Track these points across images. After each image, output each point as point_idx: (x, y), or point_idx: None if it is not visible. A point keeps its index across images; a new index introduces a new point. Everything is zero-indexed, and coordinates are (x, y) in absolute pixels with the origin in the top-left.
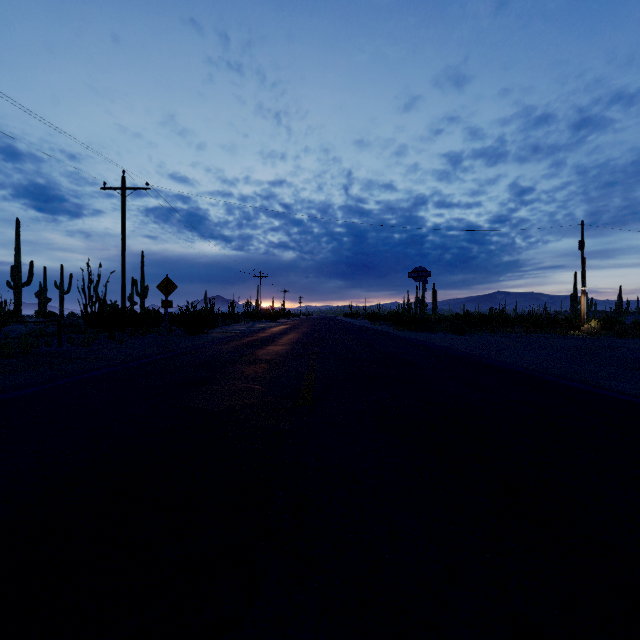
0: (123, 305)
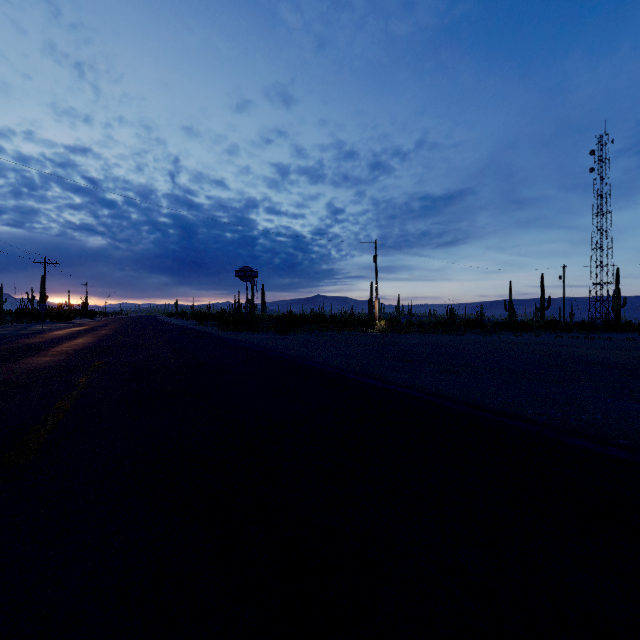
0: None
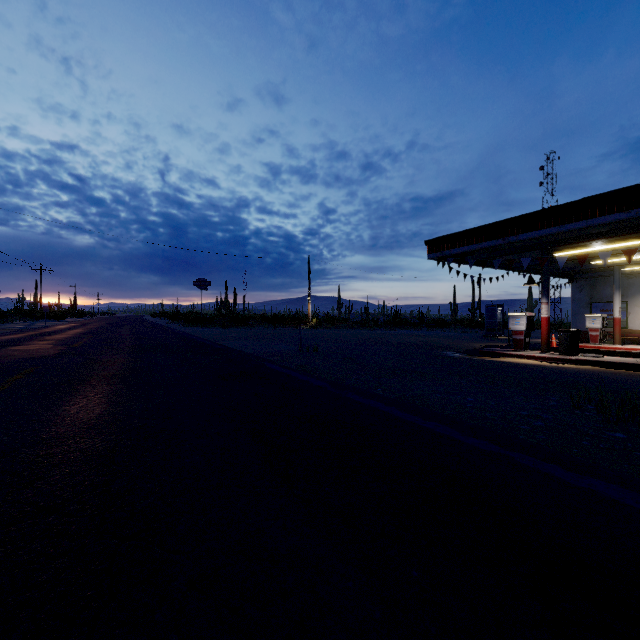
0: None
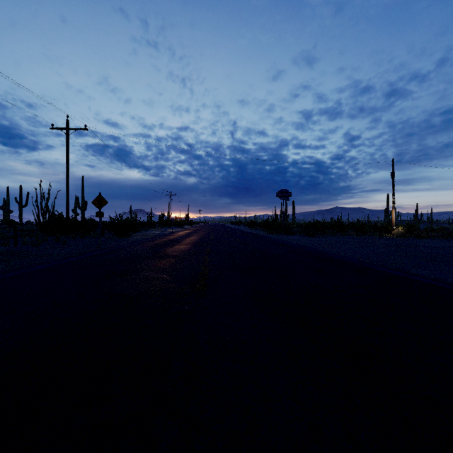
0: (67, 215)
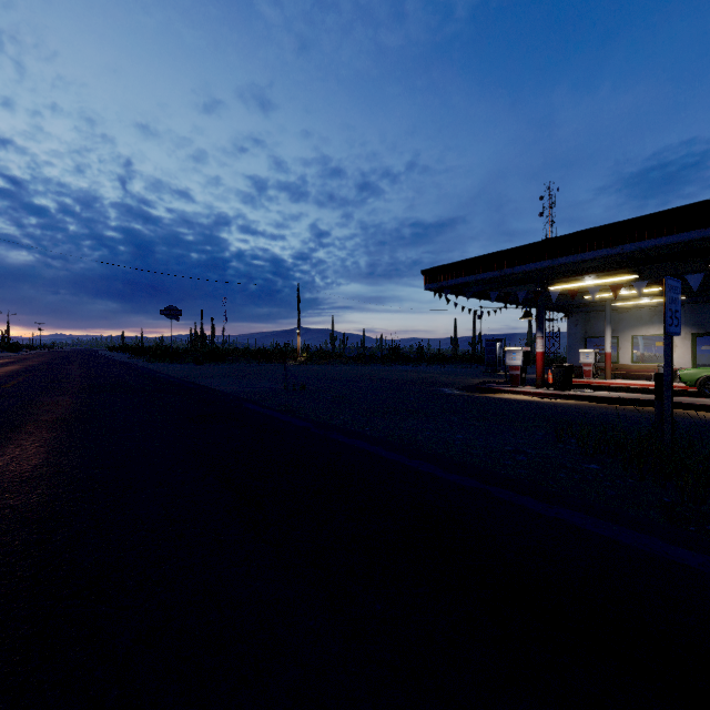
0: None
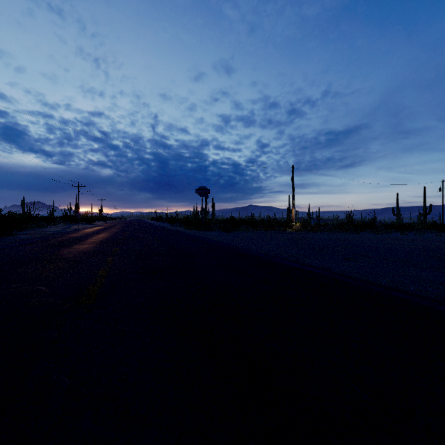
0: None
